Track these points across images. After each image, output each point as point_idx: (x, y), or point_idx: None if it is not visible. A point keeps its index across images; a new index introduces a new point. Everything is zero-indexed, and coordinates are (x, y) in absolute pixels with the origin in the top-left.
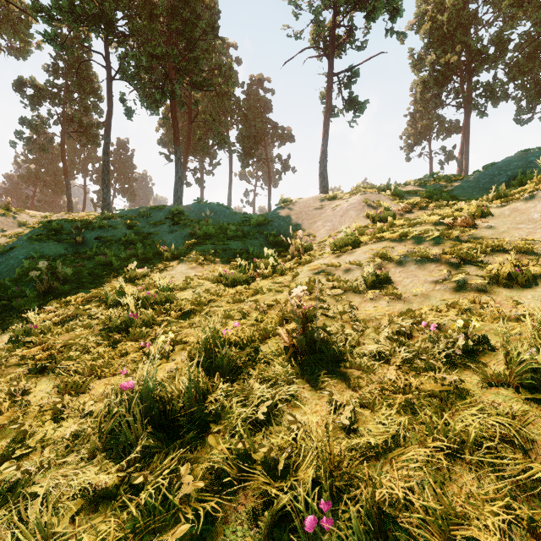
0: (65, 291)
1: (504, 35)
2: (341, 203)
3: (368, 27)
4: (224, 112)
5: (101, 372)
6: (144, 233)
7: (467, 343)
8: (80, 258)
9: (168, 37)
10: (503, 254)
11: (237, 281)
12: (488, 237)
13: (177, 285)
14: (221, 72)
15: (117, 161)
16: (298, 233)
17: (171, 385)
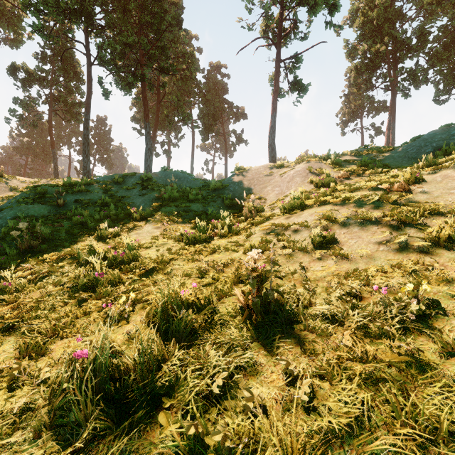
0: (43, 249)
1: (425, 28)
2: (287, 170)
3: (310, 20)
4: (187, 94)
5: (63, 332)
6: (118, 197)
7: (419, 307)
8: (61, 218)
9: (139, 29)
10: (439, 217)
11: (197, 240)
12: (423, 201)
13: (143, 243)
14: (185, 59)
15: (96, 135)
16: (251, 197)
17: (128, 349)
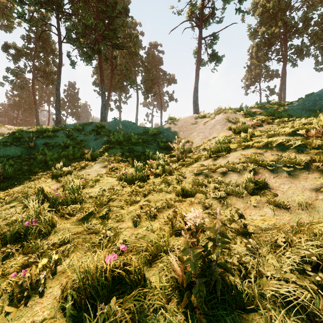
0: (2, 187)
1: (308, 15)
2: (209, 120)
3: (224, 8)
4: (133, 65)
5: None
6: (77, 140)
7: None
8: (30, 158)
9: (97, 15)
10: None
11: (135, 180)
12: None
13: (89, 182)
14: (131, 39)
15: (68, 95)
16: (182, 141)
17: None
